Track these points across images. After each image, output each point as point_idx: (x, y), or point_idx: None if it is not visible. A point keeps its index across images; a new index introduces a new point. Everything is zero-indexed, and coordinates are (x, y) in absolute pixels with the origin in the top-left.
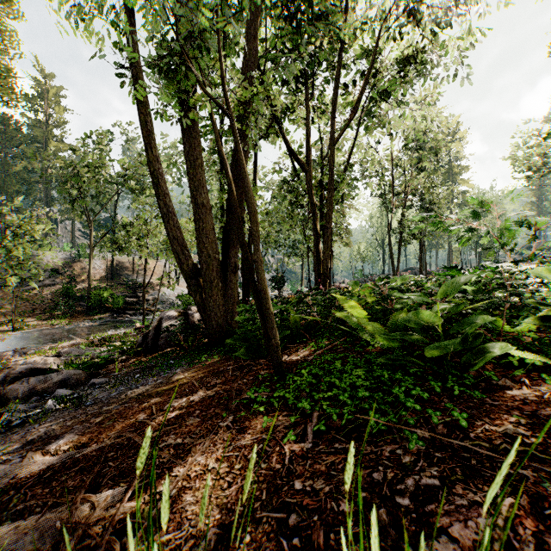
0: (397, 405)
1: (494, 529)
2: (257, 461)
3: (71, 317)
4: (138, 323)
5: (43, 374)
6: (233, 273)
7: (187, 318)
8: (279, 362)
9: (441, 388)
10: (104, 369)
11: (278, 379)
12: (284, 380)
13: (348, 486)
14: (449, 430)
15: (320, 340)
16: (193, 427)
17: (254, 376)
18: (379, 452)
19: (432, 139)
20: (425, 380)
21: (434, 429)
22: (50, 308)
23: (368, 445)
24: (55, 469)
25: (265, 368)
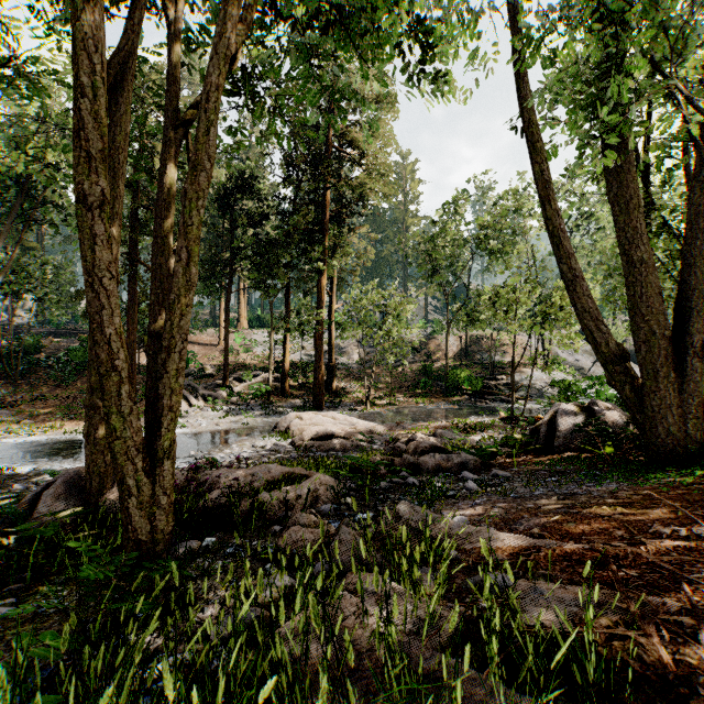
0: None
1: None
2: None
3: (431, 397)
4: (501, 412)
5: (442, 452)
6: (697, 357)
7: (591, 416)
8: None
9: None
10: (492, 461)
11: None
12: None
13: None
14: None
15: None
16: None
17: None
18: None
19: None
20: None
21: None
22: (412, 386)
23: None
24: (545, 551)
25: None
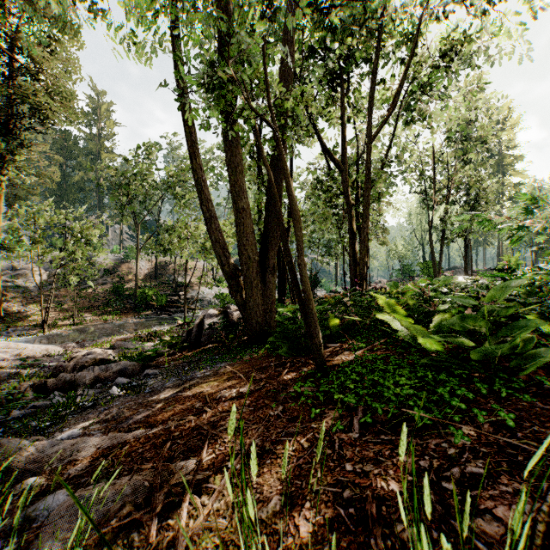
0: (441, 404)
1: (537, 514)
2: (309, 445)
3: (121, 313)
4: (179, 320)
5: (104, 363)
6: (272, 274)
7: (226, 317)
8: (322, 360)
9: (487, 391)
10: (154, 362)
11: (321, 376)
12: (327, 377)
13: (402, 458)
14: (496, 429)
15: (360, 340)
16: (246, 415)
17: (297, 372)
18: (424, 444)
19: (479, 129)
20: (471, 383)
21: (479, 427)
22: (103, 305)
23: (414, 438)
24: (131, 443)
25: (307, 366)
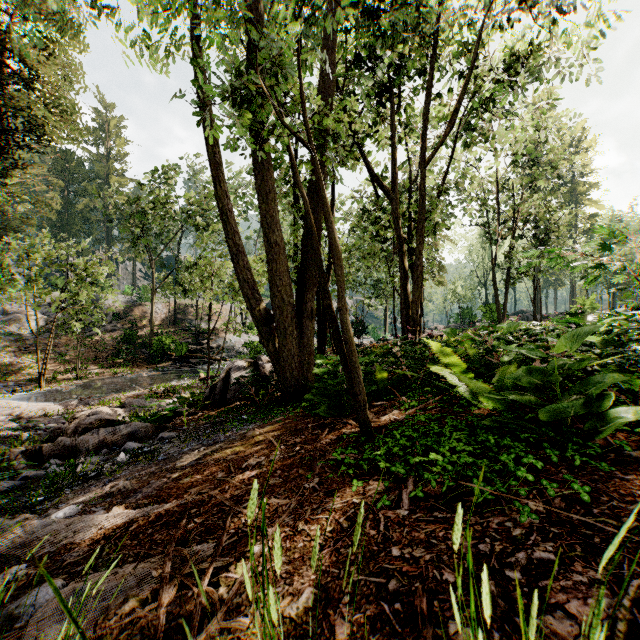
0: (505, 475)
1: (618, 609)
2: (350, 525)
3: (133, 365)
4: (202, 373)
5: (111, 425)
6: (310, 319)
7: (257, 369)
8: (366, 422)
9: (558, 458)
10: (171, 423)
11: (365, 440)
12: (372, 442)
13: (456, 547)
14: (568, 504)
15: (412, 398)
16: (276, 487)
17: (337, 436)
18: (485, 523)
19: (549, 152)
20: (539, 448)
21: (549, 502)
22: (112, 355)
23: (473, 516)
24: (139, 522)
25: (349, 428)
